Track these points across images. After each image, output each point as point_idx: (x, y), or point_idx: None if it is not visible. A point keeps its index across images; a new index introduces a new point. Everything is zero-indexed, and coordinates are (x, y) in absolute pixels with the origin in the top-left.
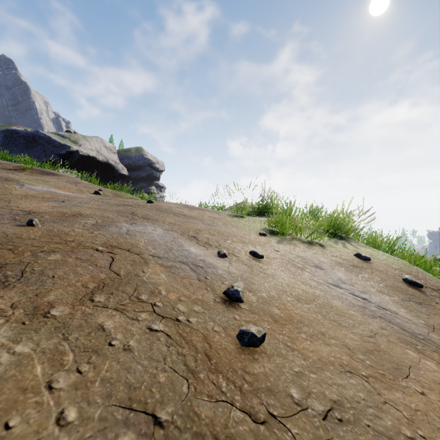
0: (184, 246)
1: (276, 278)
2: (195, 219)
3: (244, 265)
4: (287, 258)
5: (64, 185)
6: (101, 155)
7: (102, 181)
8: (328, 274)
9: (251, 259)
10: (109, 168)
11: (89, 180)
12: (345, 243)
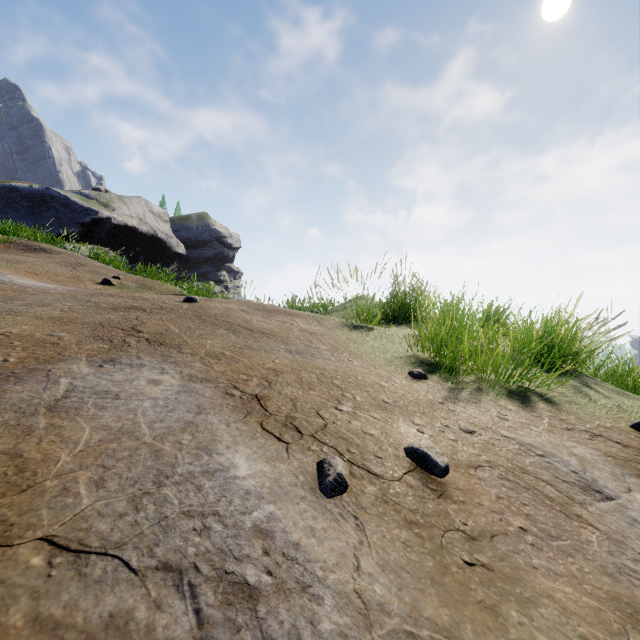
0: (218, 448)
1: (528, 597)
2: (272, 339)
3: (406, 530)
4: (502, 458)
5: (48, 269)
6: (145, 225)
7: (147, 263)
8: (638, 521)
9: (419, 484)
10: (158, 243)
11: (107, 261)
12: (585, 388)
